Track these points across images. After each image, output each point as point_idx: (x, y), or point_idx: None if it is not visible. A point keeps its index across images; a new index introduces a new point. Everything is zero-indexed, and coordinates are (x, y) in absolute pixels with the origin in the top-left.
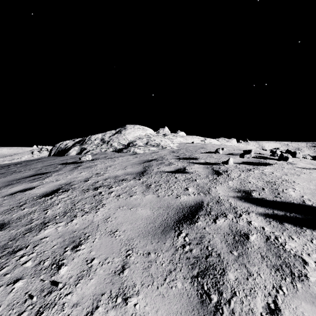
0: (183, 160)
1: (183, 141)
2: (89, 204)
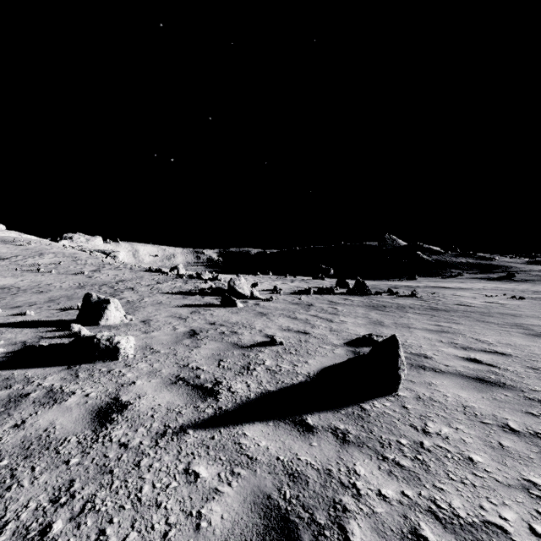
0: (2, 241)
1: (2, 235)
2: None
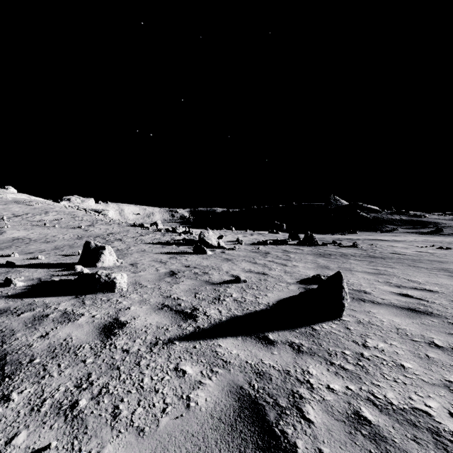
0: (15, 202)
1: (15, 197)
2: (1, 204)
